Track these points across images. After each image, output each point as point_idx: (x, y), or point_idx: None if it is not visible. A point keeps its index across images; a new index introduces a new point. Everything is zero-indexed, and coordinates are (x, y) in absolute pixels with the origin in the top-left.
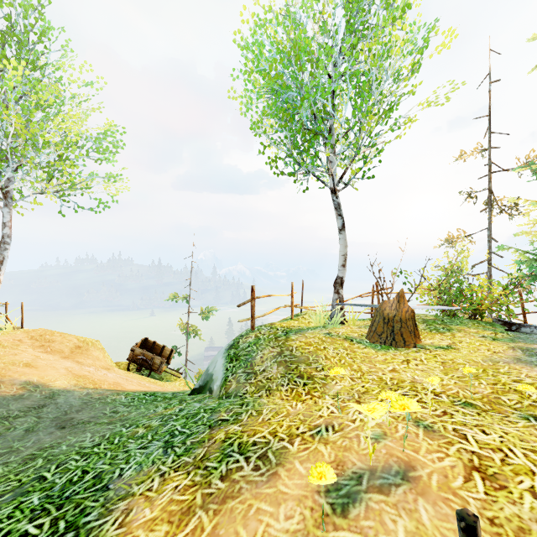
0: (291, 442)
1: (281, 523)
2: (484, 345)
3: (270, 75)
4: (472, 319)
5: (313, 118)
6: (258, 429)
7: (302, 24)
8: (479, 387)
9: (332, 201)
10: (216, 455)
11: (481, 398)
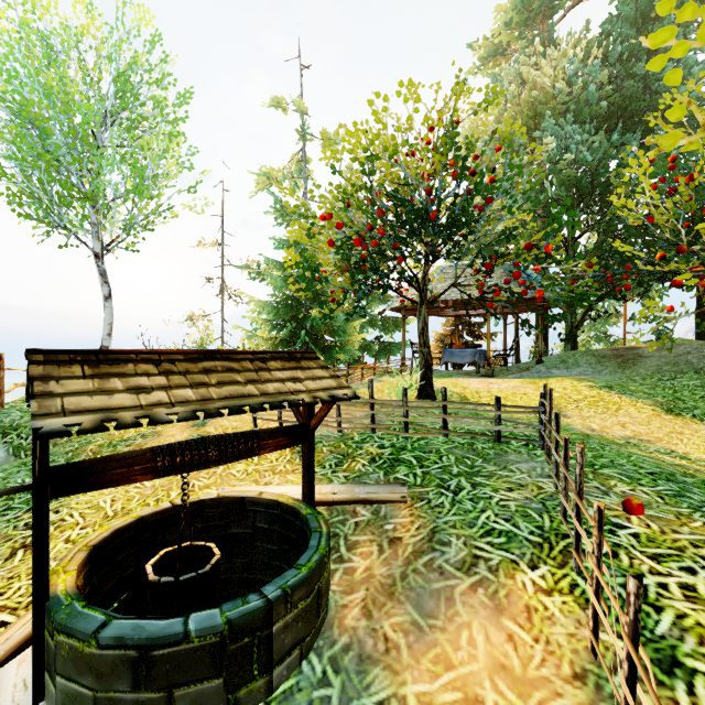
0: (156, 429)
1: (181, 437)
2: None
3: (39, 116)
4: None
5: (79, 174)
6: (123, 435)
7: (62, 61)
8: None
9: (97, 266)
10: (105, 449)
11: None
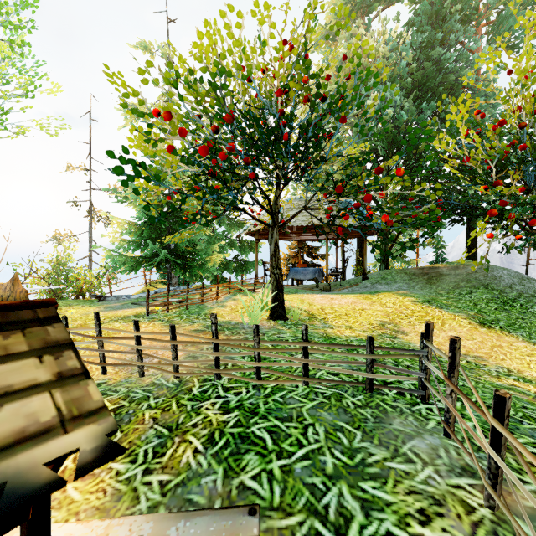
0: None
1: None
2: (83, 309)
3: None
4: (77, 299)
5: None
6: None
7: None
8: (77, 323)
9: None
10: None
11: (77, 325)
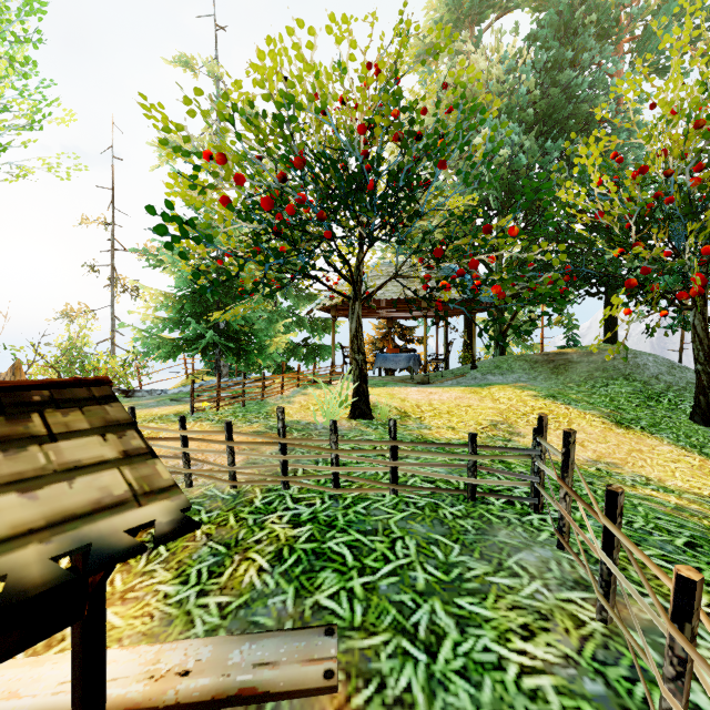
0: None
1: None
2: None
3: None
4: None
5: None
6: None
7: None
8: None
9: None
10: None
11: None
